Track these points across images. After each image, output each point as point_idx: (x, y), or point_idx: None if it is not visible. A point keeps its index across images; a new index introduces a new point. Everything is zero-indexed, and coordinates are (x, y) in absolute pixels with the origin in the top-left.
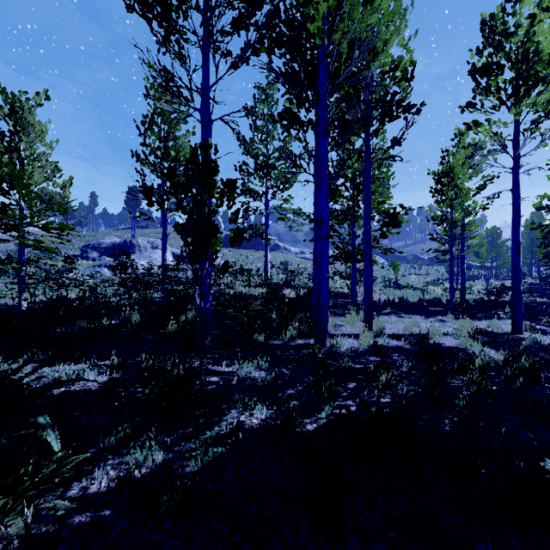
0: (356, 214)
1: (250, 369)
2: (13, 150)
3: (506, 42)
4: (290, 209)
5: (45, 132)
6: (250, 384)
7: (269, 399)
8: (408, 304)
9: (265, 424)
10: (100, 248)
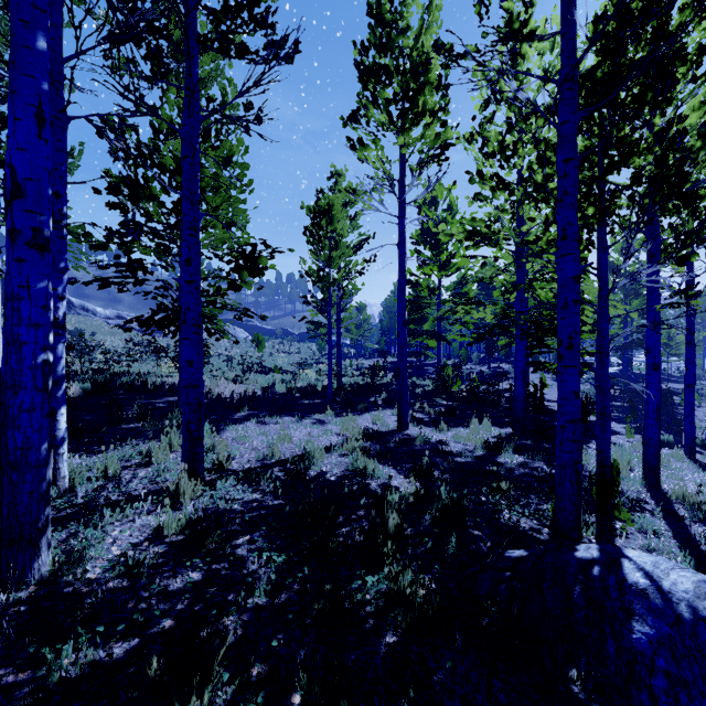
0: None
1: None
2: None
3: (396, 40)
4: None
5: None
6: None
7: None
8: (275, 398)
9: None
10: None
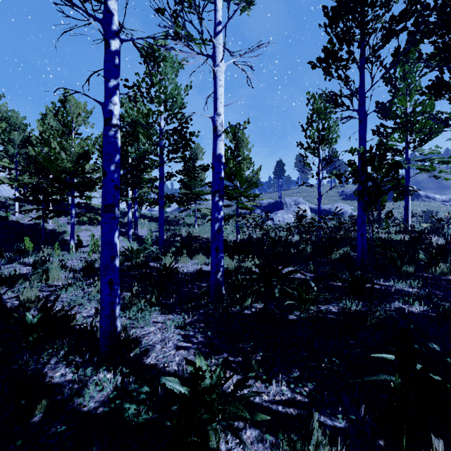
0: None
1: (404, 286)
2: (236, 157)
3: None
4: (437, 158)
5: (248, 143)
6: (406, 293)
7: (424, 303)
8: None
9: (423, 313)
10: (261, 207)
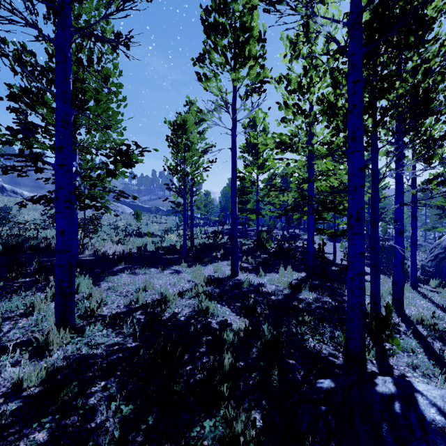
0: (74, 141)
1: None
2: None
3: (230, 5)
4: None
5: None
6: None
7: None
8: (146, 255)
9: None
10: None
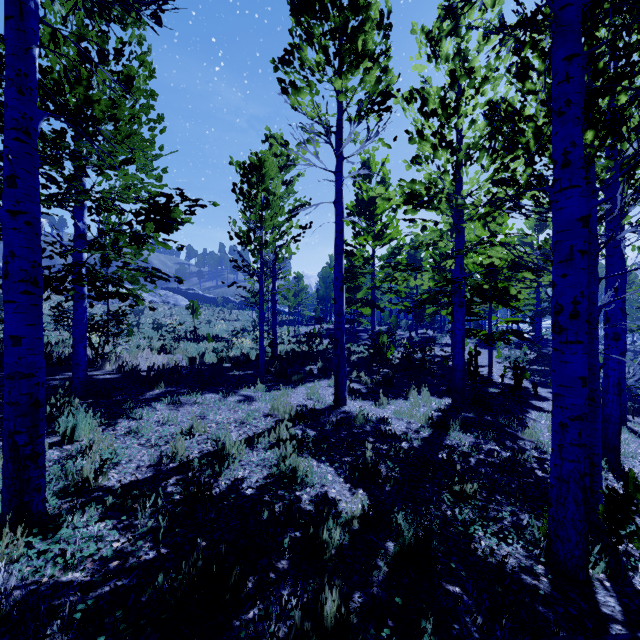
0: (78, 187)
1: None
2: None
3: None
4: None
5: None
6: None
7: None
8: (201, 371)
9: None
10: None
